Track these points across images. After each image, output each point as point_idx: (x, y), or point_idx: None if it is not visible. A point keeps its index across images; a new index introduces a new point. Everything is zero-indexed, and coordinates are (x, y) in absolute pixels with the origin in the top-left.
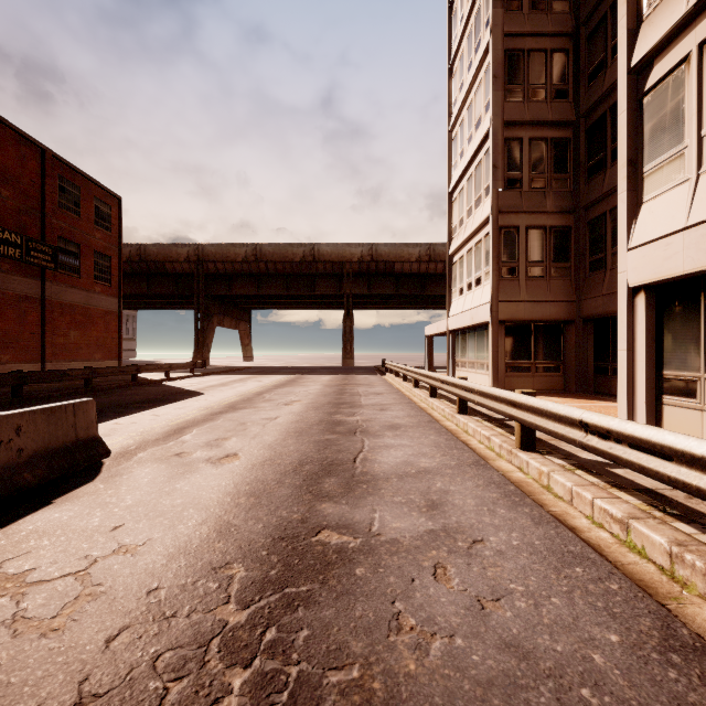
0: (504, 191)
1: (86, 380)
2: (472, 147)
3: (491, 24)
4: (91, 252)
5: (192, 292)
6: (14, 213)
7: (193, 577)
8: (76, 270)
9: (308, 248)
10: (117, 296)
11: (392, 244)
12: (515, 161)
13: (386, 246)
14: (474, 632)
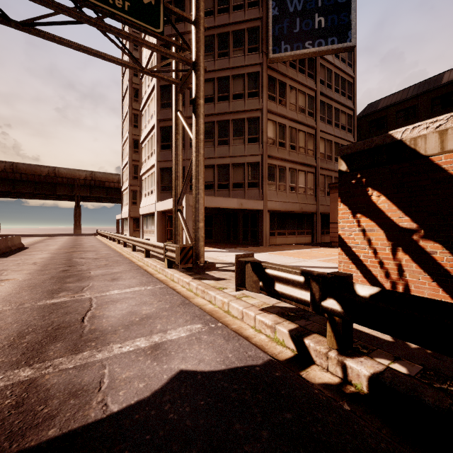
0: (133, 179)
1: None
2: (126, 160)
3: (128, 131)
4: None
5: None
6: None
7: (62, 248)
8: None
9: (51, 169)
10: None
11: (103, 172)
12: (136, 171)
13: (100, 173)
14: (92, 247)
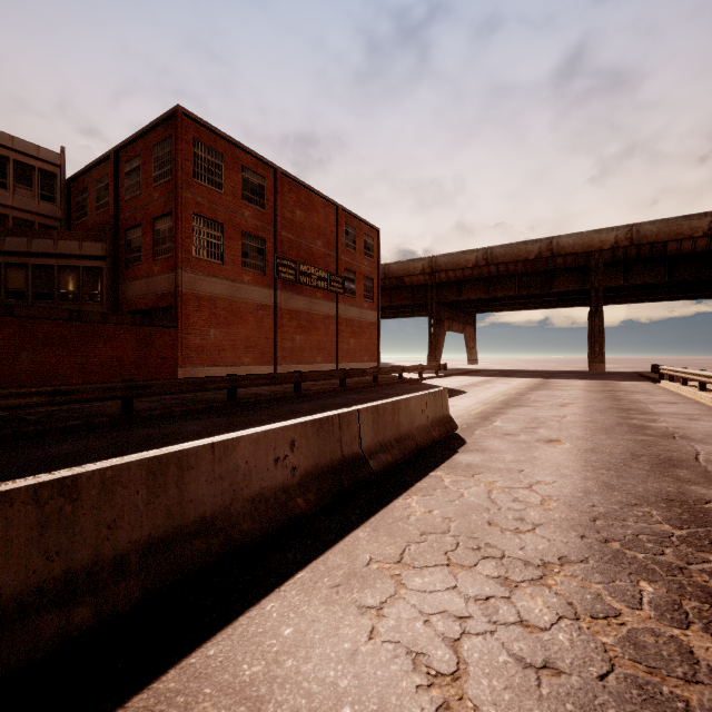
0: None
1: (374, 376)
2: None
3: None
4: (361, 277)
5: (425, 301)
6: (323, 257)
7: (615, 506)
8: (353, 293)
9: (544, 243)
10: (377, 310)
11: (662, 220)
12: None
13: (653, 224)
14: None
